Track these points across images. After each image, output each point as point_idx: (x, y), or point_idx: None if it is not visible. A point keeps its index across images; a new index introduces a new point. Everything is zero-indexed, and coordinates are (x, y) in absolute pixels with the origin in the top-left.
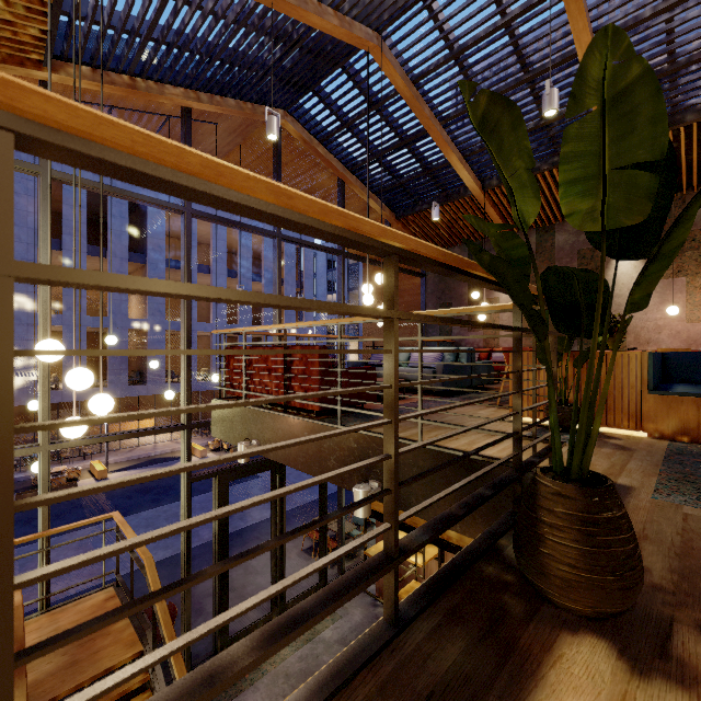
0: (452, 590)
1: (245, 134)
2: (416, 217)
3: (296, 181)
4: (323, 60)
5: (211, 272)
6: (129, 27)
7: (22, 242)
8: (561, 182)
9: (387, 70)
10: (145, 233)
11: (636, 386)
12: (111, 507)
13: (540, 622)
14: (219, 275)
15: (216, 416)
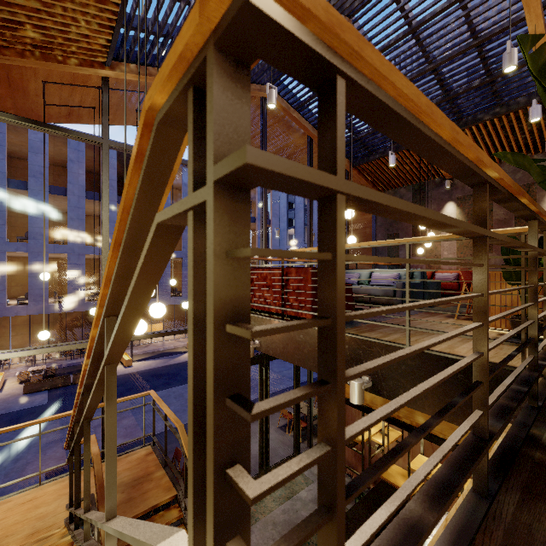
0: (515, 470)
1: None
2: (370, 165)
3: (274, 141)
4: None
5: None
6: (164, 32)
7: (75, 195)
8: None
9: None
10: None
11: None
12: (136, 387)
13: None
14: None
15: None
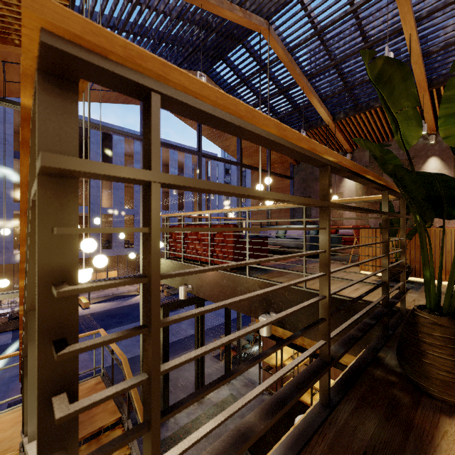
0: (357, 385)
1: None
2: None
3: None
4: (230, 40)
5: None
6: (111, 24)
7: None
8: (441, 115)
9: (272, 44)
10: (111, 153)
11: (451, 251)
12: (92, 326)
13: (424, 409)
14: None
15: (163, 269)
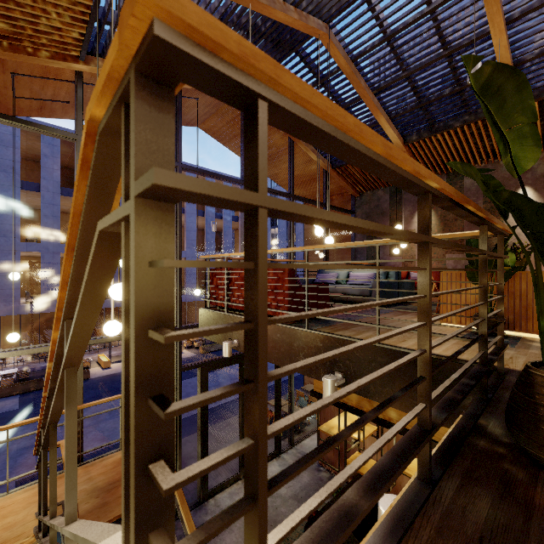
0: (459, 458)
1: (218, 106)
2: (349, 167)
3: None
4: (282, 47)
5: (185, 212)
6: None
7: (49, 192)
8: None
9: (332, 52)
10: None
11: None
12: (114, 389)
13: None
14: (191, 214)
15: (202, 321)
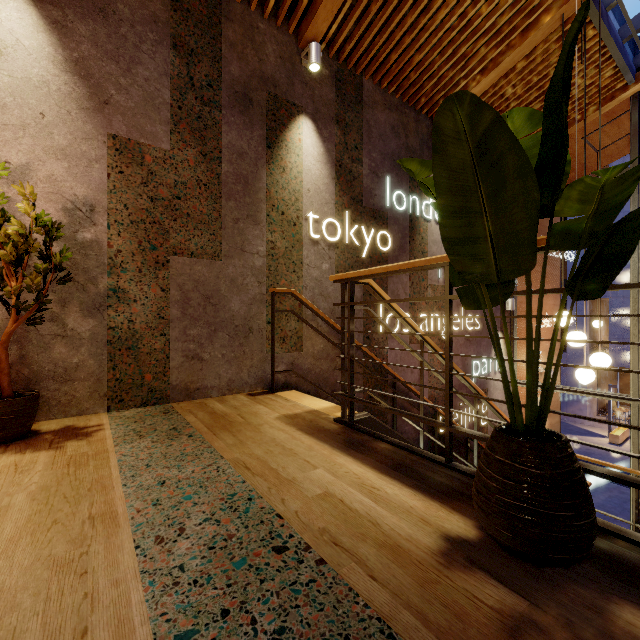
0: None
1: None
2: None
3: None
4: None
5: None
6: None
7: None
8: None
9: None
10: None
11: None
12: None
13: None
14: None
15: None
